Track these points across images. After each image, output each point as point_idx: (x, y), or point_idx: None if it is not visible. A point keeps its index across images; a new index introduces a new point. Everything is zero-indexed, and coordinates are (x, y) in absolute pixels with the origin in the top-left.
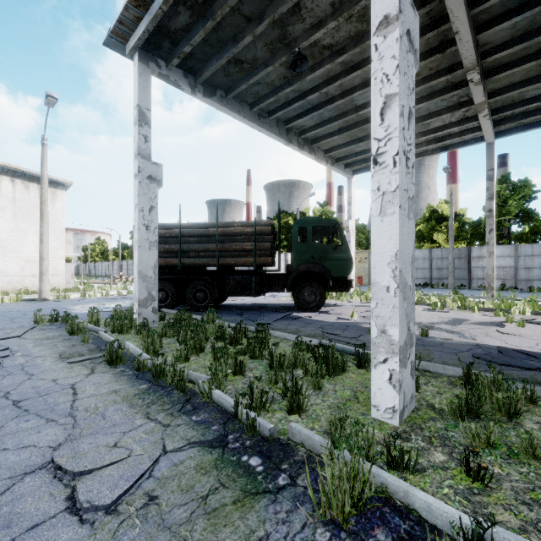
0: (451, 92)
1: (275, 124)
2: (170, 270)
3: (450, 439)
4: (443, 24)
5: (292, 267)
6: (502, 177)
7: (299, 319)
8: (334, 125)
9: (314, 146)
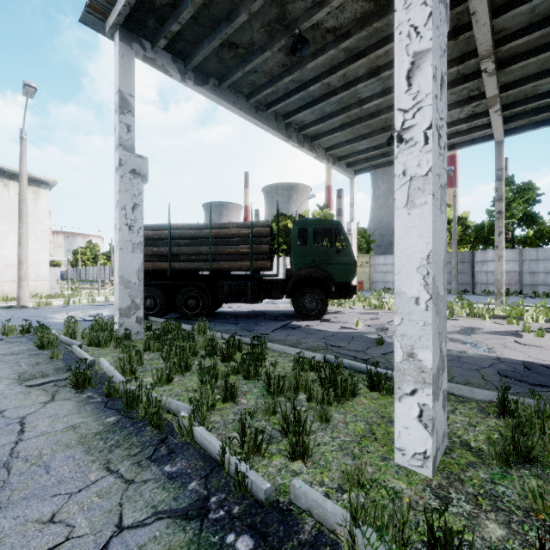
0: (462, 85)
1: (274, 118)
2: (159, 275)
3: (503, 499)
4: (457, 5)
5: (291, 272)
6: (506, 179)
7: (300, 329)
8: (336, 120)
9: (315, 144)
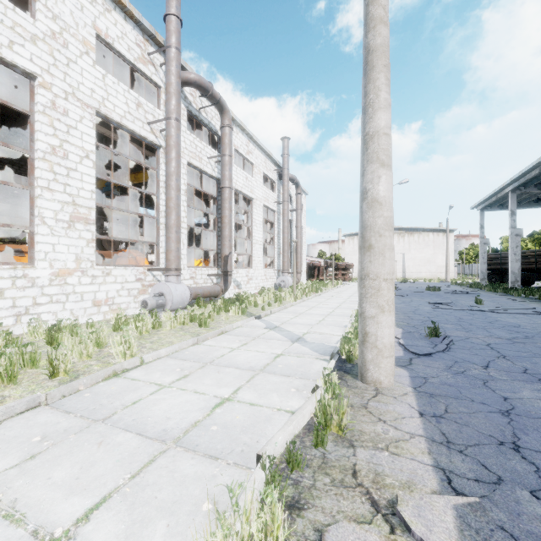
0: None
1: None
2: (497, 270)
3: None
4: None
5: None
6: None
7: None
8: None
9: None
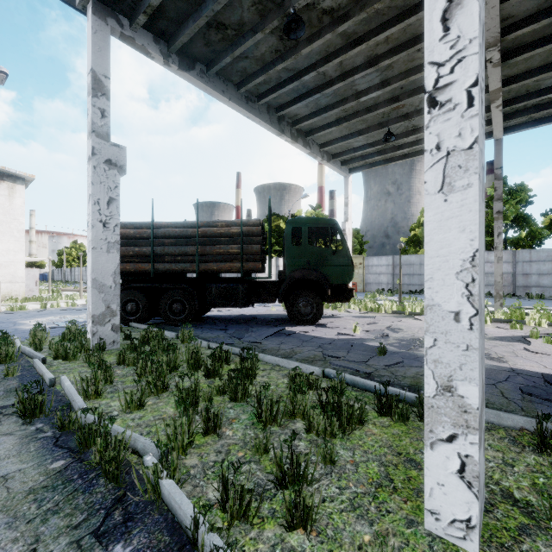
0: None
1: (266, 111)
2: (141, 278)
3: None
4: None
5: (284, 274)
6: None
7: (294, 336)
8: (331, 115)
9: (309, 139)
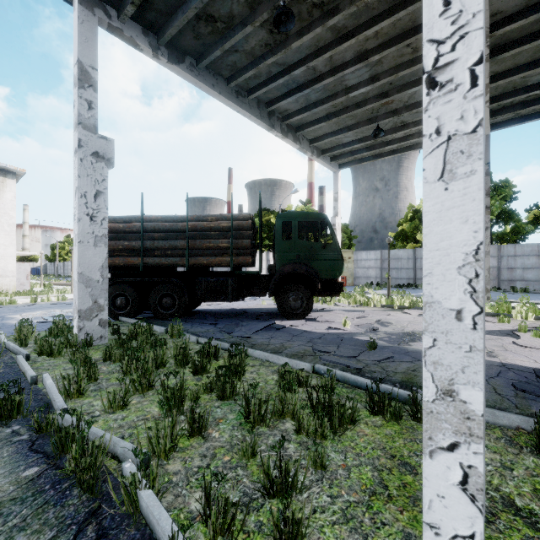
0: None
1: (256, 105)
2: (131, 272)
3: None
4: None
5: (274, 268)
6: None
7: (284, 330)
8: (321, 110)
9: (299, 134)
